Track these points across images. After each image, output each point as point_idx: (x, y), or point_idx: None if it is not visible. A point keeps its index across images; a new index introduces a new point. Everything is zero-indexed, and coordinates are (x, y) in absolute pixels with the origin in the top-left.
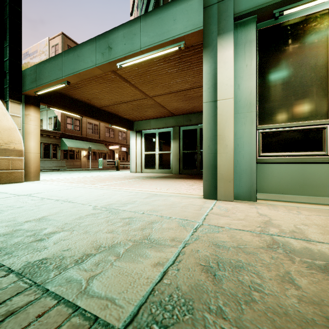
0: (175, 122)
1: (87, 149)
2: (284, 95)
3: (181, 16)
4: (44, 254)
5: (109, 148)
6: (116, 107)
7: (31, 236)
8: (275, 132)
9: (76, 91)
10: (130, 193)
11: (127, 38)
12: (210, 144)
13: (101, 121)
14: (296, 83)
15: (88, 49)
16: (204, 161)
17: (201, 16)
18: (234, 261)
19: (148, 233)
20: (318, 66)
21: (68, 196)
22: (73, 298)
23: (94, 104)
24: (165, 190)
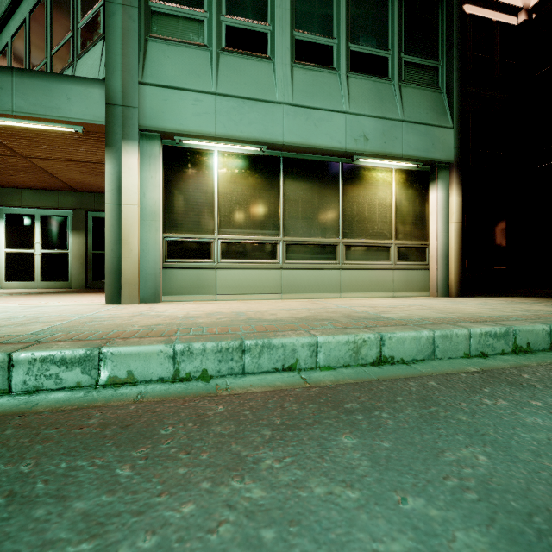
0: (77, 202)
1: None
2: (185, 210)
3: (78, 98)
4: None
5: None
6: None
7: None
8: (178, 241)
9: None
10: None
11: None
12: (114, 247)
13: None
14: (194, 202)
15: None
16: (107, 265)
17: (104, 111)
18: (104, 320)
19: (36, 321)
20: (208, 193)
21: None
22: None
23: None
24: (56, 303)
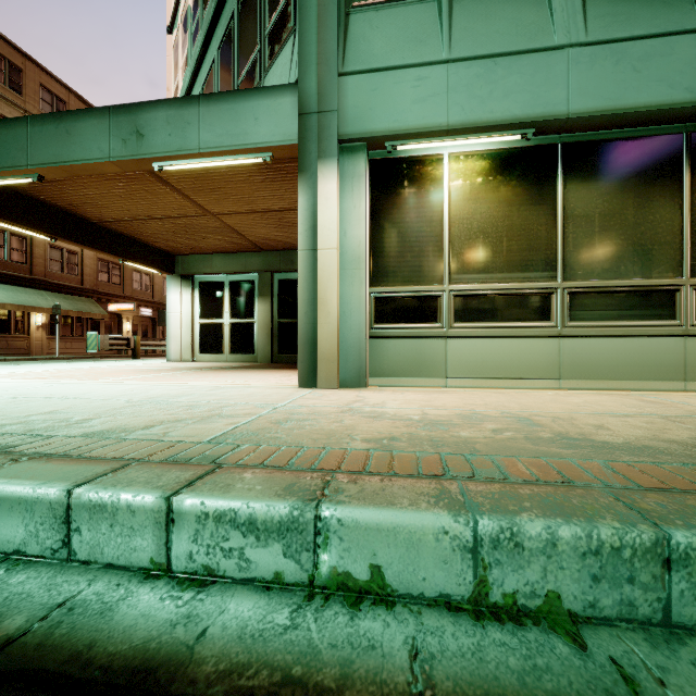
0: (263, 263)
1: (47, 309)
2: (399, 250)
3: (266, 116)
4: (99, 428)
5: (109, 309)
6: (138, 225)
7: (61, 422)
8: (390, 297)
9: (46, 186)
10: (181, 387)
11: (175, 126)
12: (308, 310)
13: (100, 251)
14: (413, 238)
15: (91, 125)
16: (299, 334)
17: (295, 125)
18: (303, 419)
19: (219, 413)
20: (434, 220)
21: (63, 393)
22: (157, 439)
23: (84, 215)
24: (242, 383)
